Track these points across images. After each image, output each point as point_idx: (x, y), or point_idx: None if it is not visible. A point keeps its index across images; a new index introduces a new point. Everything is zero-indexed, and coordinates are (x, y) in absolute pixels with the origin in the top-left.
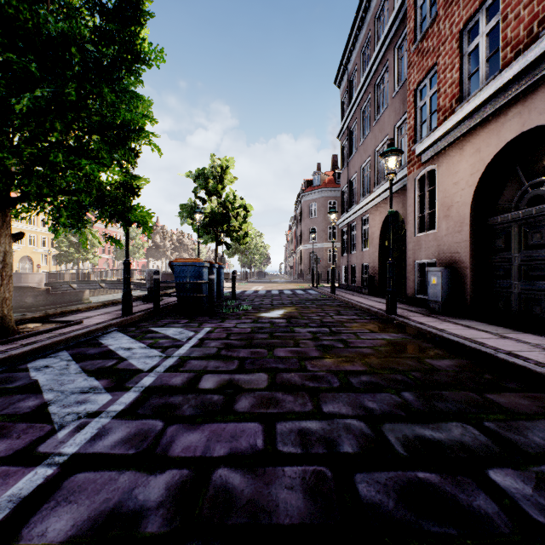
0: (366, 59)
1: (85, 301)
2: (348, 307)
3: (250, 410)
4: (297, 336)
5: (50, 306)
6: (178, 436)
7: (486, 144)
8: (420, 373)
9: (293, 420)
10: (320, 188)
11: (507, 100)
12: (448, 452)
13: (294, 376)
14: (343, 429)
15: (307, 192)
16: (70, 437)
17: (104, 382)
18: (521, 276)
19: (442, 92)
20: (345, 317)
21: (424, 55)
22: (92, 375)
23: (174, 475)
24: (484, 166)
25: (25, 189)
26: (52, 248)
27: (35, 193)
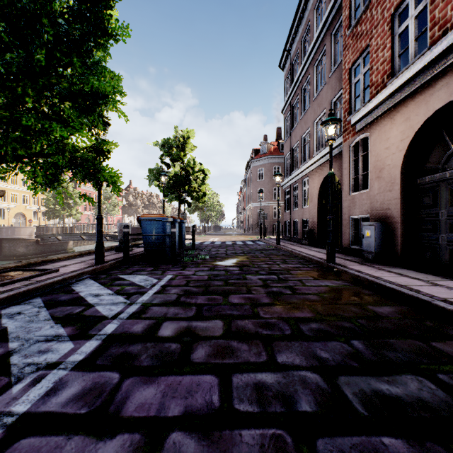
0: (306, 45)
1: (69, 250)
2: (292, 256)
3: (206, 360)
4: (249, 283)
5: (39, 254)
6: (133, 391)
7: (415, 113)
8: (365, 320)
9: (248, 372)
10: (266, 156)
11: (435, 74)
12: (409, 411)
13: (247, 323)
14: (299, 383)
15: (256, 158)
16: (24, 392)
17: (69, 330)
18: (448, 229)
19: (374, 69)
20: (290, 265)
21: (358, 38)
22: (59, 323)
23: (125, 441)
24: (414, 132)
25: (1, 150)
26: (42, 206)
27: (12, 154)
